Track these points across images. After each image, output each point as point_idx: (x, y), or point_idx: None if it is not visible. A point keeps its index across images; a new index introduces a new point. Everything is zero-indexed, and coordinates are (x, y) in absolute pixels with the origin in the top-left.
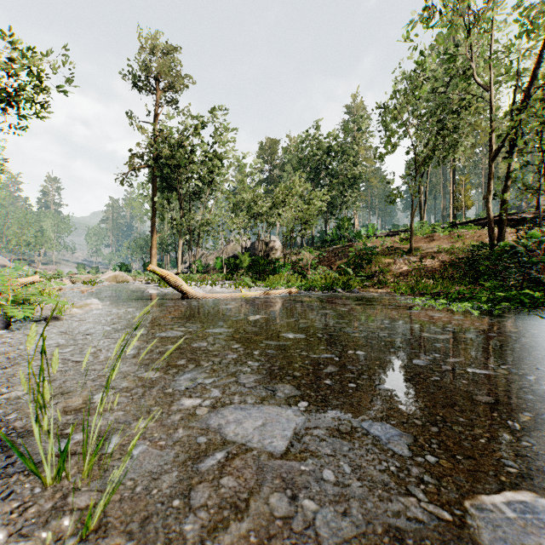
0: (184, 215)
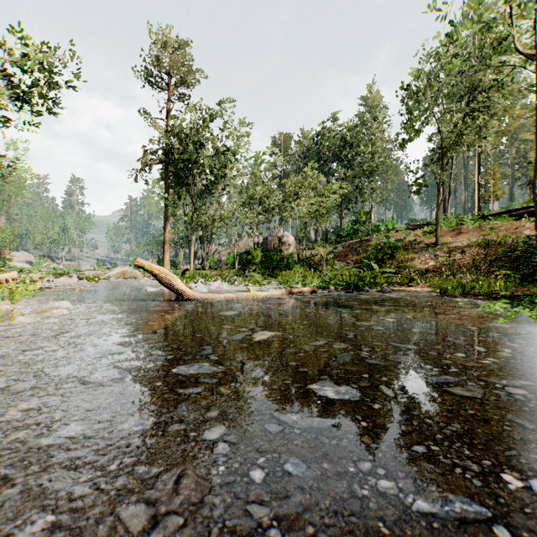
0: (196, 210)
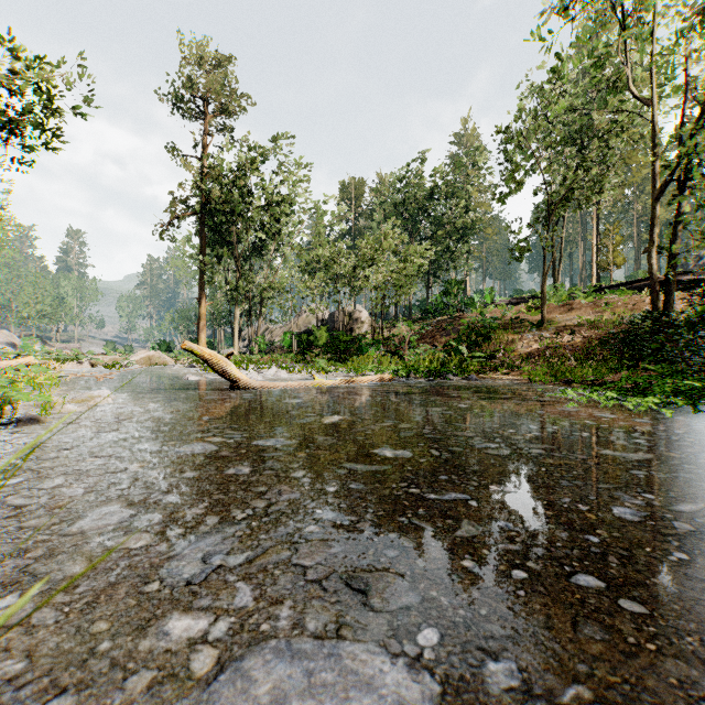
0: (242, 277)
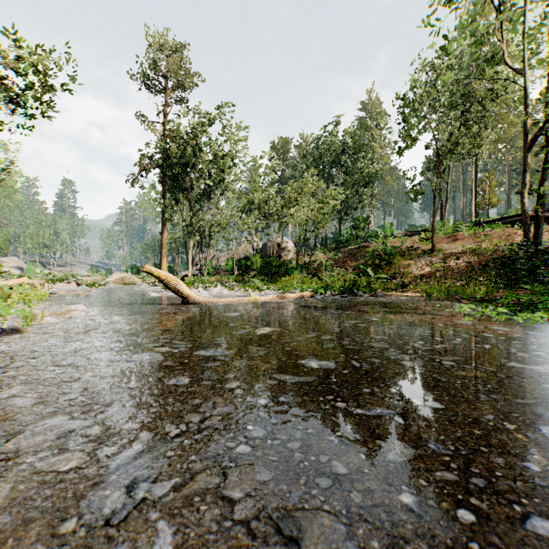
0: (194, 215)
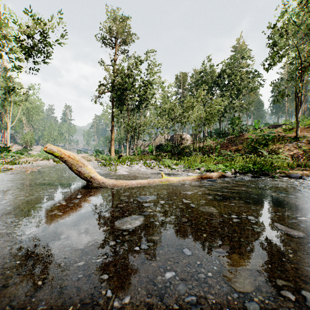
0: (130, 119)
